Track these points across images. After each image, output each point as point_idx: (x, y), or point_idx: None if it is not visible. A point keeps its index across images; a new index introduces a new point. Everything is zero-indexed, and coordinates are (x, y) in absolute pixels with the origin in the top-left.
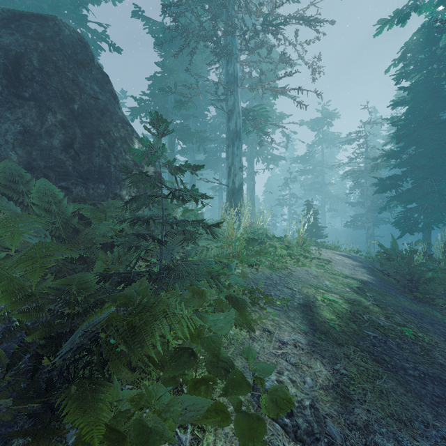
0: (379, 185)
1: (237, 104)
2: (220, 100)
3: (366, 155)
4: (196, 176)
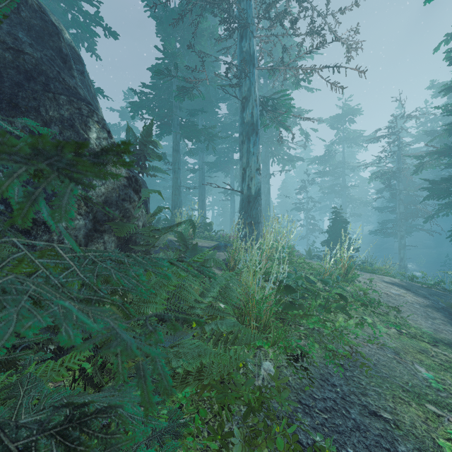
0: (432, 189)
1: (254, 89)
2: (232, 85)
3: (398, 153)
4: (206, 179)
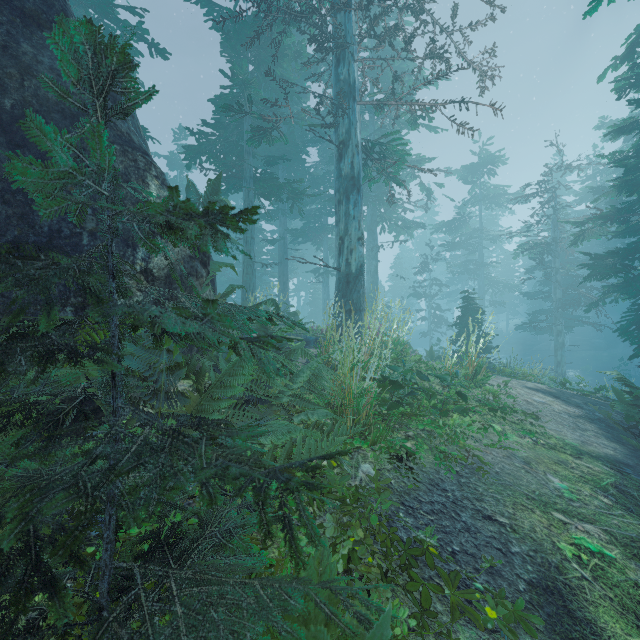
0: (594, 266)
1: (355, 131)
2: (325, 125)
3: (554, 218)
4: (289, 253)
